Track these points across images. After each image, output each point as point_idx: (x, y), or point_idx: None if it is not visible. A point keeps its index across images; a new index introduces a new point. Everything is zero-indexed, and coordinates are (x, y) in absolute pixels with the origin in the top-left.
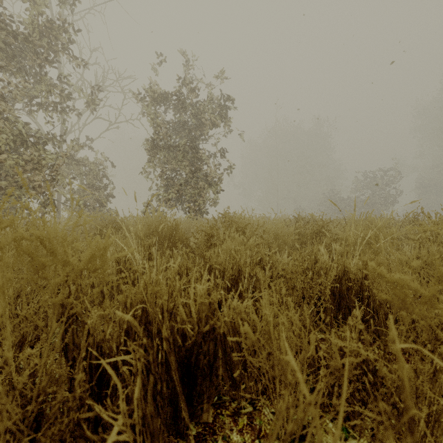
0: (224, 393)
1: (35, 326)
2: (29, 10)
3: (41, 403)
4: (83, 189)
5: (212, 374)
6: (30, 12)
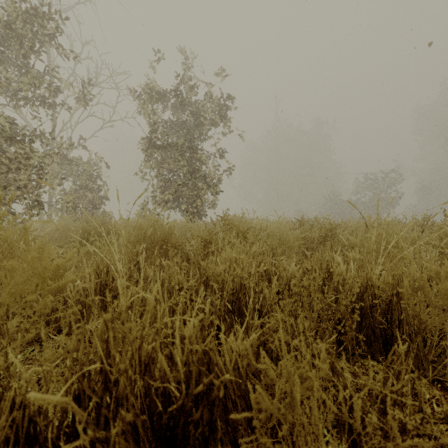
0: None
1: None
2: None
3: None
4: (75, 190)
5: None
6: None
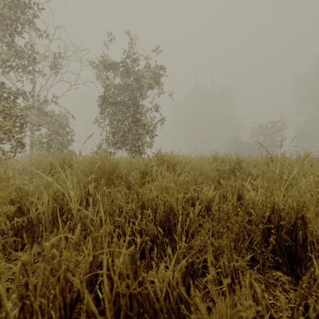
0: None
1: None
2: None
3: None
4: (50, 135)
5: None
6: None
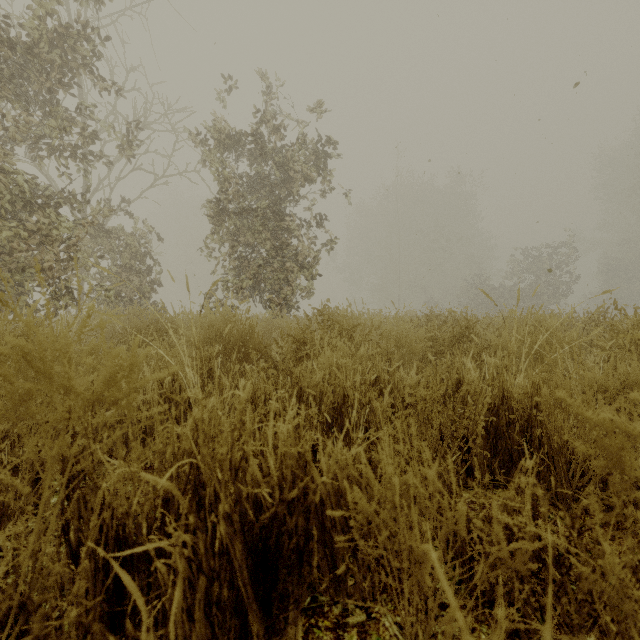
0: (321, 591)
1: (32, 482)
2: (35, 9)
3: (25, 617)
4: (116, 273)
5: (301, 565)
6: (37, 12)
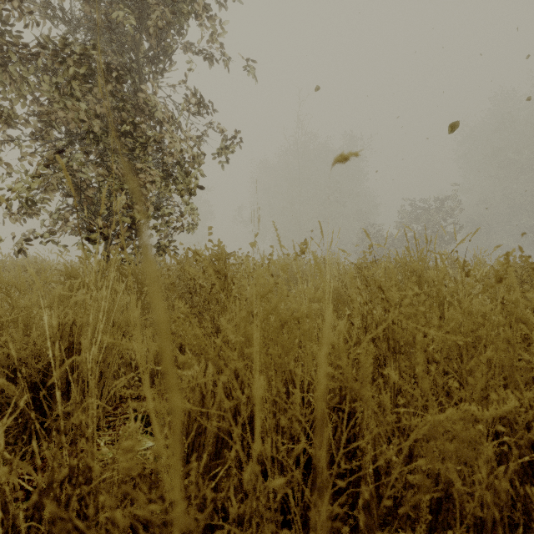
0: None
1: None
2: None
3: None
4: None
5: None
6: None
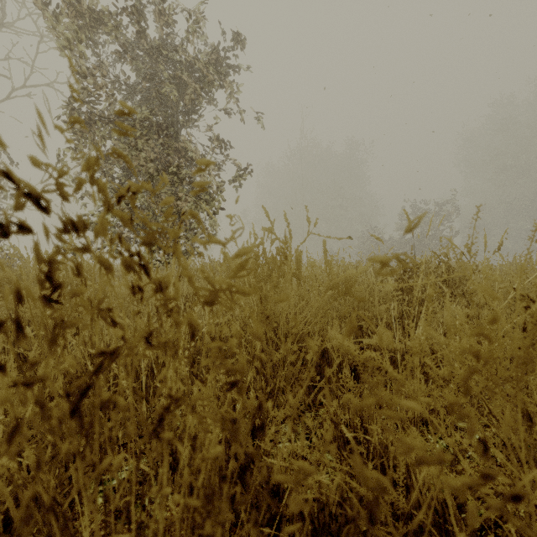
0: None
1: None
2: None
3: None
4: None
5: None
6: None
